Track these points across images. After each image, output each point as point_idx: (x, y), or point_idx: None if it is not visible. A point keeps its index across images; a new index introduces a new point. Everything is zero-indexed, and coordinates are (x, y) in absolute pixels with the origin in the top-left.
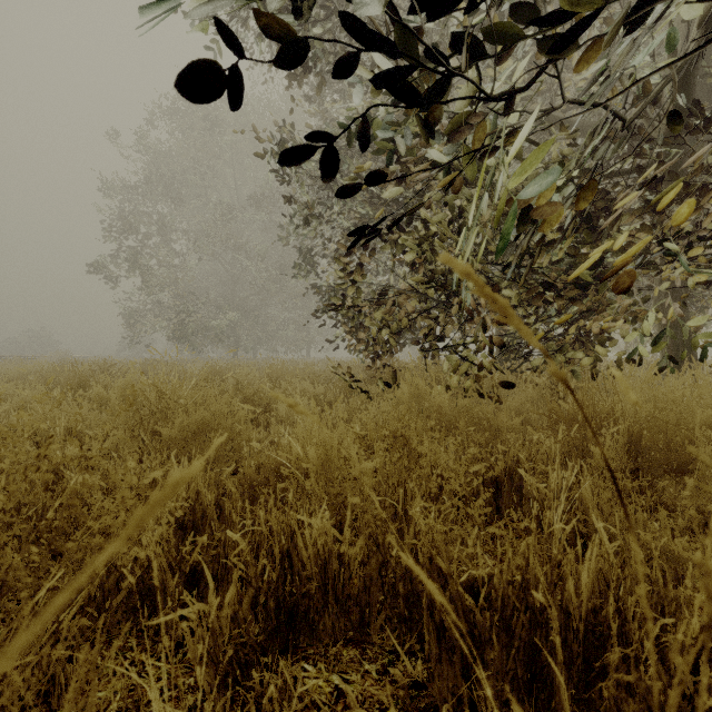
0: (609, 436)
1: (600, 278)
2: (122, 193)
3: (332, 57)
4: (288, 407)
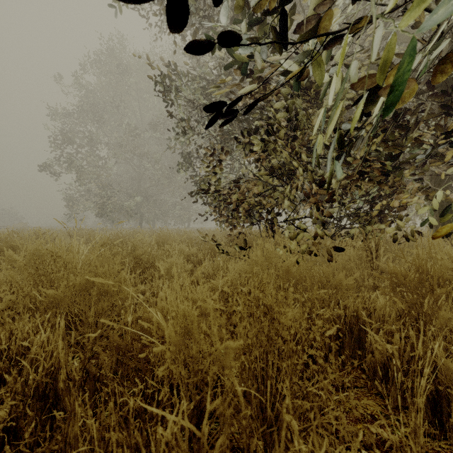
0: (450, 299)
1: (399, 169)
2: (63, 117)
3: (202, 12)
4: (168, 265)
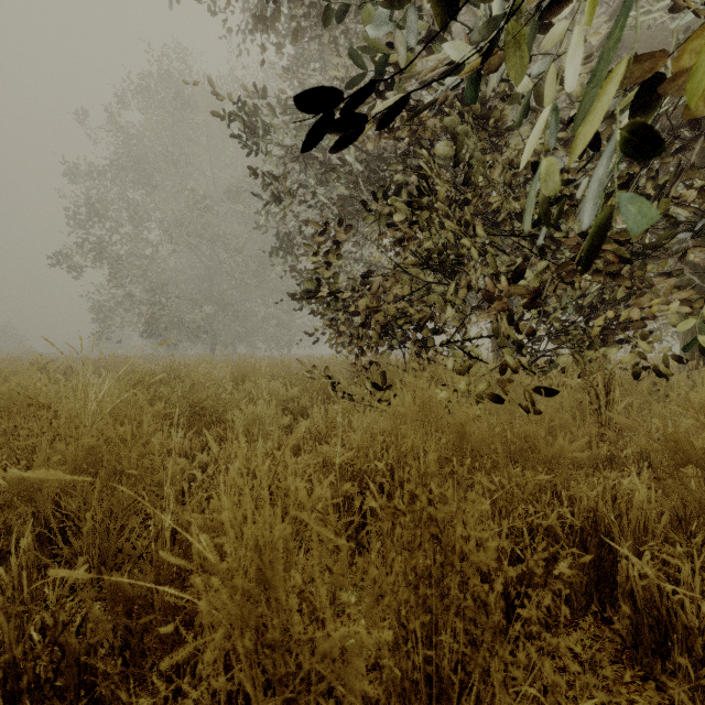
0: None
1: (641, 254)
2: (89, 178)
3: None
4: (248, 418)
